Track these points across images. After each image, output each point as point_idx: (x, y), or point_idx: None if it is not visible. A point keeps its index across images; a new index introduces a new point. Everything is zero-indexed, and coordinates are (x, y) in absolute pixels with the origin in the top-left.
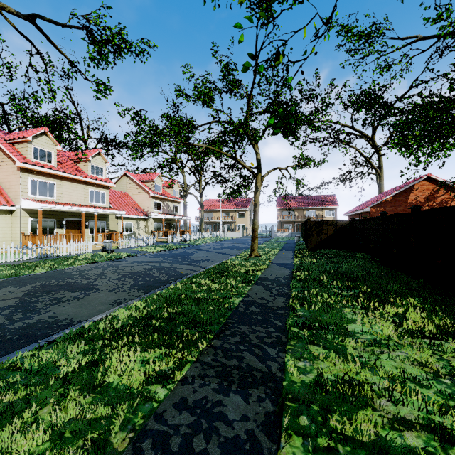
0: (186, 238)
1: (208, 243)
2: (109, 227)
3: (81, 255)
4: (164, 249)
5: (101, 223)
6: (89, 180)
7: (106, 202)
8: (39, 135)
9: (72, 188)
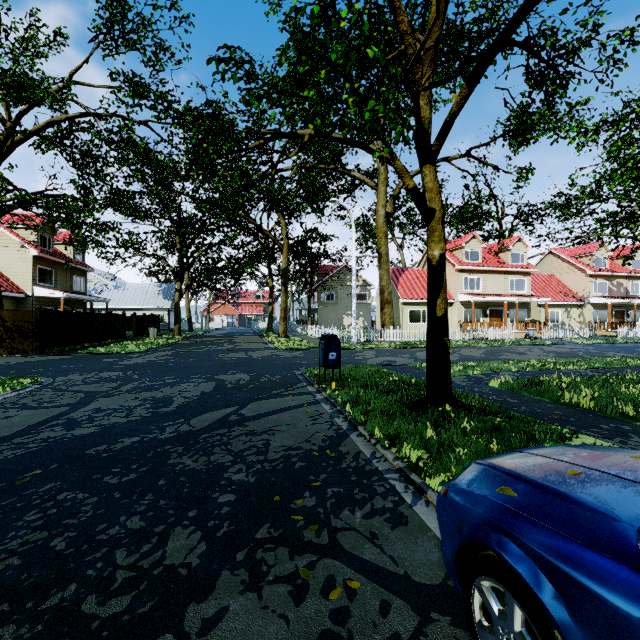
0: None
1: None
2: (529, 316)
3: (507, 339)
4: (603, 342)
5: (521, 312)
6: (509, 269)
7: (526, 289)
8: (469, 240)
9: (494, 280)
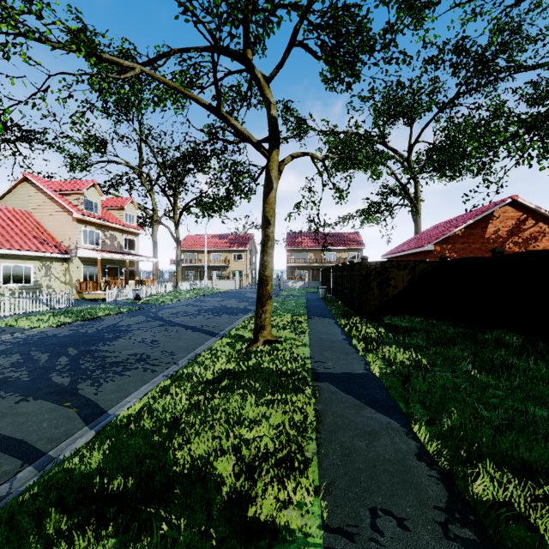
0: (140, 293)
1: (181, 301)
2: None
3: None
4: (73, 320)
5: None
6: None
7: None
8: None
9: None
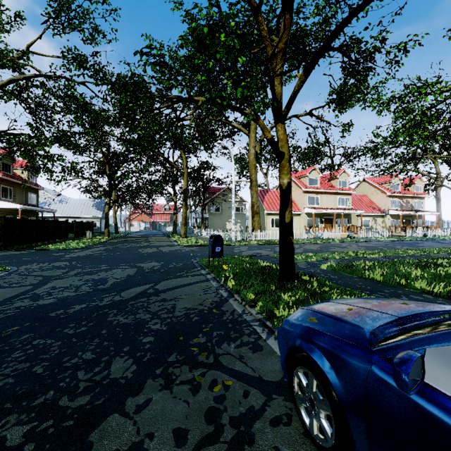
0: (426, 233)
1: None
2: (350, 223)
3: (335, 238)
4: (396, 240)
5: (345, 220)
6: (337, 191)
7: (348, 205)
8: (311, 171)
9: (327, 198)
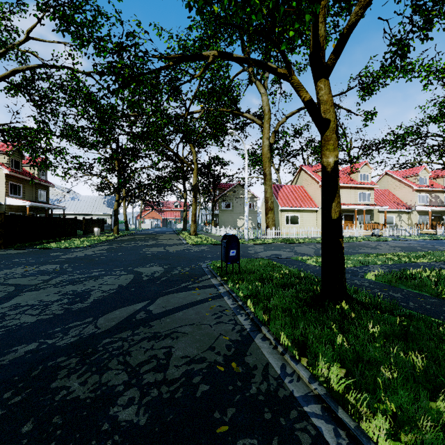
0: None
1: None
2: (373, 220)
3: (359, 236)
4: (429, 239)
5: (367, 216)
6: (358, 185)
7: (370, 200)
8: None
9: (347, 193)
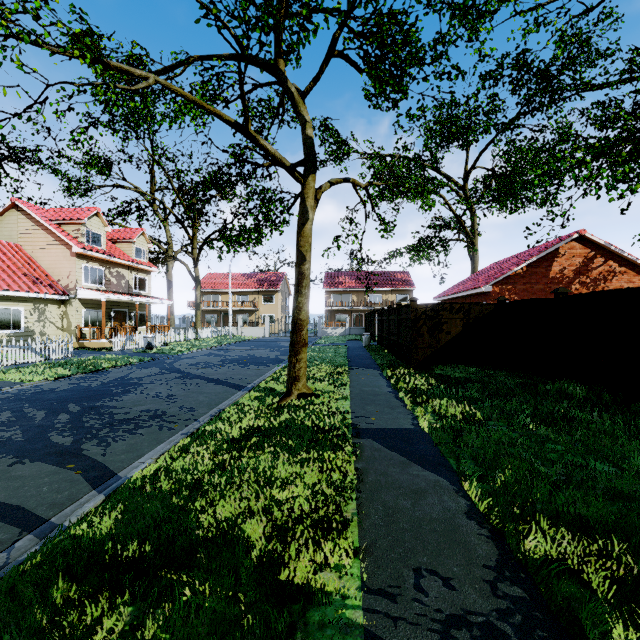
0: (153, 341)
1: (201, 350)
2: None
3: None
4: (73, 373)
5: None
6: None
7: None
8: None
9: None
